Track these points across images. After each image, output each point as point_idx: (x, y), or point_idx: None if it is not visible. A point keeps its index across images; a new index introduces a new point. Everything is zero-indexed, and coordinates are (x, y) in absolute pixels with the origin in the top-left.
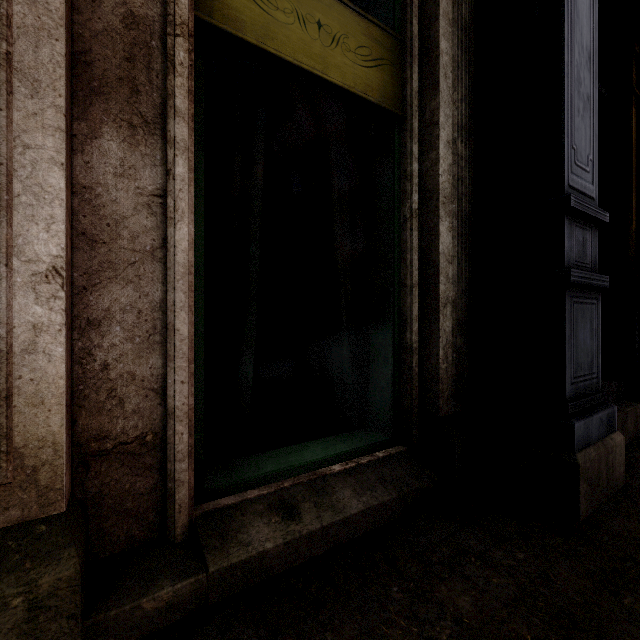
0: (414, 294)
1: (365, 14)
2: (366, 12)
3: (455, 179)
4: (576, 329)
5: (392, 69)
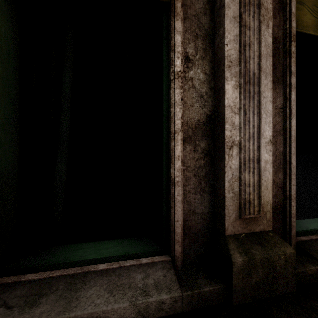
0: None
1: None
2: None
3: None
4: None
5: None
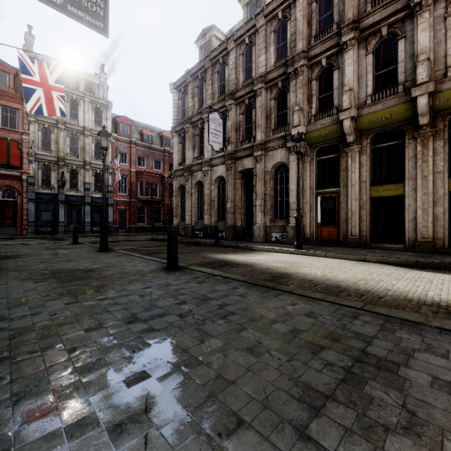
0: None
1: None
2: None
3: None
4: None
5: None
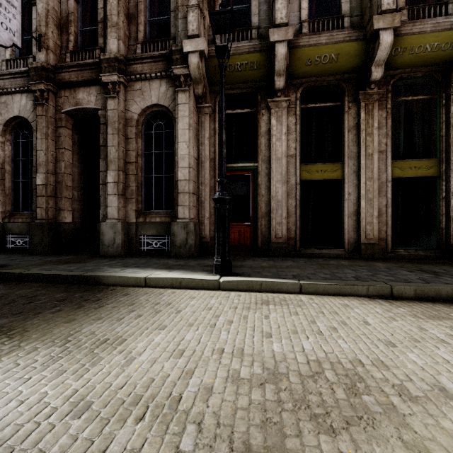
0: (443, 216)
1: (427, 159)
2: (427, 159)
3: None
4: None
5: (436, 167)
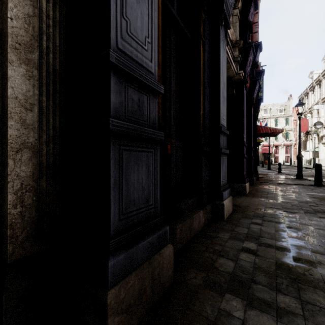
0: None
1: None
2: None
3: (34, 30)
4: (127, 172)
5: None
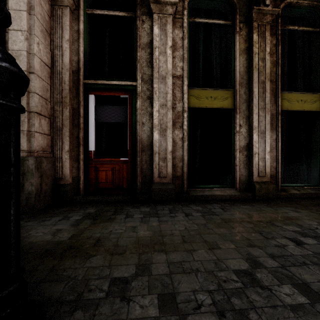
0: None
1: (312, 93)
2: (312, 92)
3: None
4: None
5: (319, 101)
